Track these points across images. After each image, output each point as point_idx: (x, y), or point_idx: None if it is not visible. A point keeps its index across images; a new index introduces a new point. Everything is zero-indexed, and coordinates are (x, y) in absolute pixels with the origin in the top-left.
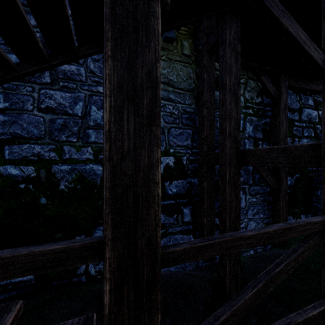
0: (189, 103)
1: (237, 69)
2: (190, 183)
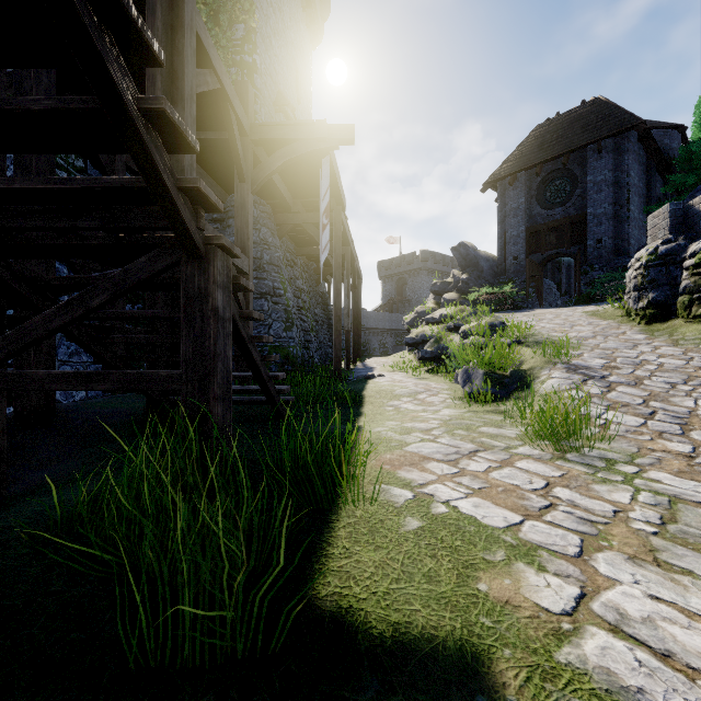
0: None
1: (51, 83)
2: None
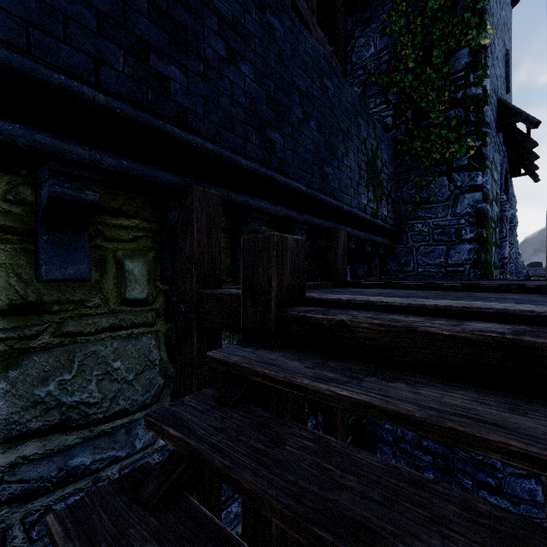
0: (146, 442)
1: None
2: None
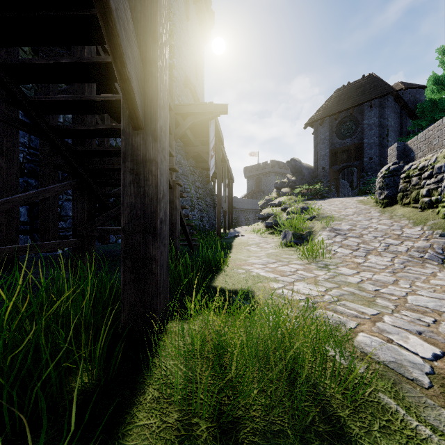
0: None
1: None
2: (28, 183)
